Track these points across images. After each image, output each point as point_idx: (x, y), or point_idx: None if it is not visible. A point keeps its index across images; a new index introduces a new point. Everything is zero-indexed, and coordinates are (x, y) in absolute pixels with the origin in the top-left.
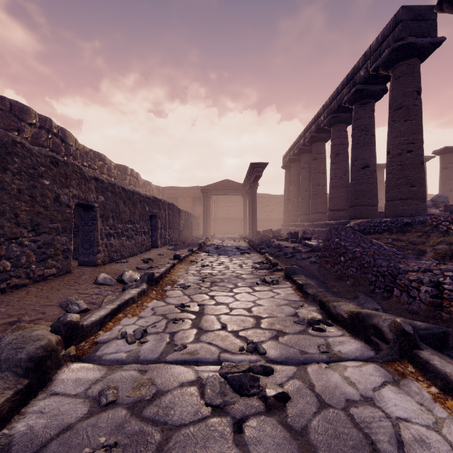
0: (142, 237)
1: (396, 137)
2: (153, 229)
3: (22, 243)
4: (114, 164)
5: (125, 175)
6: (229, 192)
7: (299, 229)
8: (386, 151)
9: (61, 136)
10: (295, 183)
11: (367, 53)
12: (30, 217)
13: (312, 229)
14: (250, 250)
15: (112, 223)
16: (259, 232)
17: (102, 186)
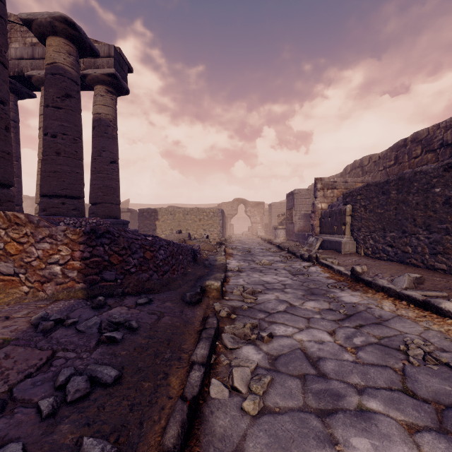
0: None
1: None
2: None
3: (419, 238)
4: None
5: None
6: None
7: None
8: None
9: None
10: None
11: None
12: (424, 220)
13: None
14: None
15: None
16: None
17: None
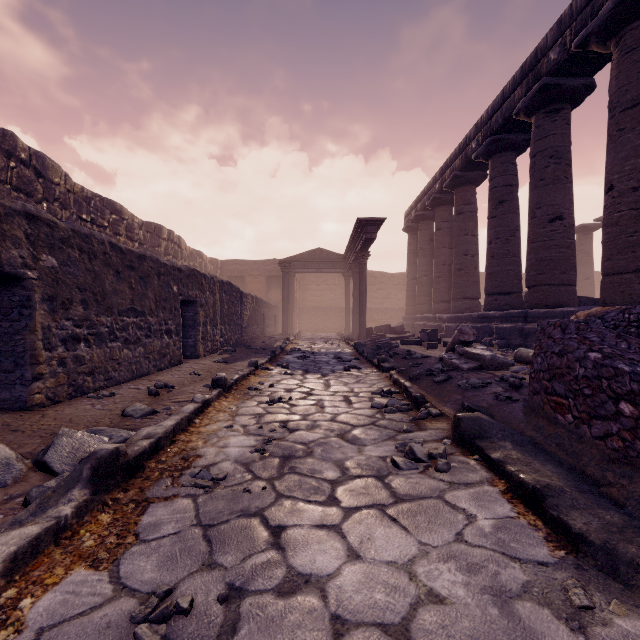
0: (163, 340)
1: (627, 159)
2: (191, 326)
3: None
4: (139, 221)
5: (159, 239)
6: (323, 267)
7: (434, 325)
8: (605, 185)
9: (37, 167)
10: (425, 253)
11: (563, 18)
12: None
13: (457, 325)
14: (360, 360)
15: (83, 314)
16: (370, 329)
17: (53, 235)
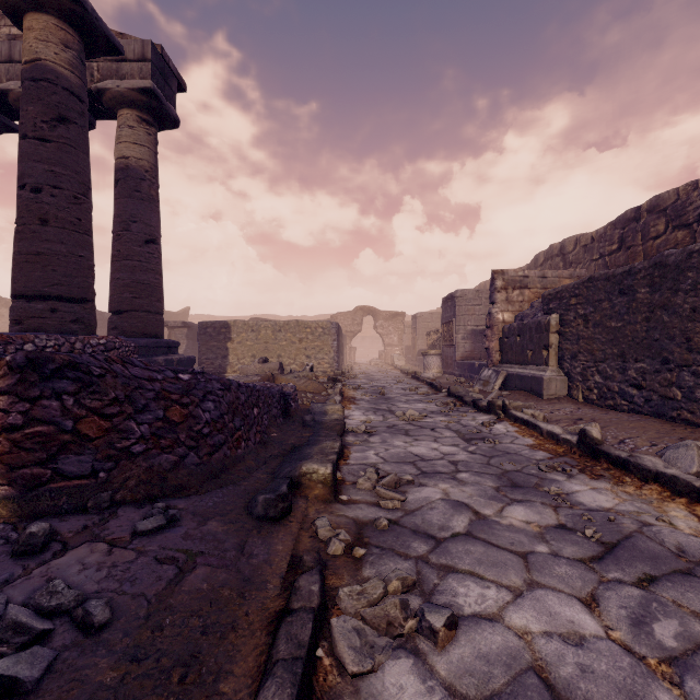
0: None
1: None
2: None
3: (697, 372)
4: None
5: None
6: None
7: None
8: None
9: None
10: None
11: None
12: None
13: None
14: None
15: None
16: None
17: None
